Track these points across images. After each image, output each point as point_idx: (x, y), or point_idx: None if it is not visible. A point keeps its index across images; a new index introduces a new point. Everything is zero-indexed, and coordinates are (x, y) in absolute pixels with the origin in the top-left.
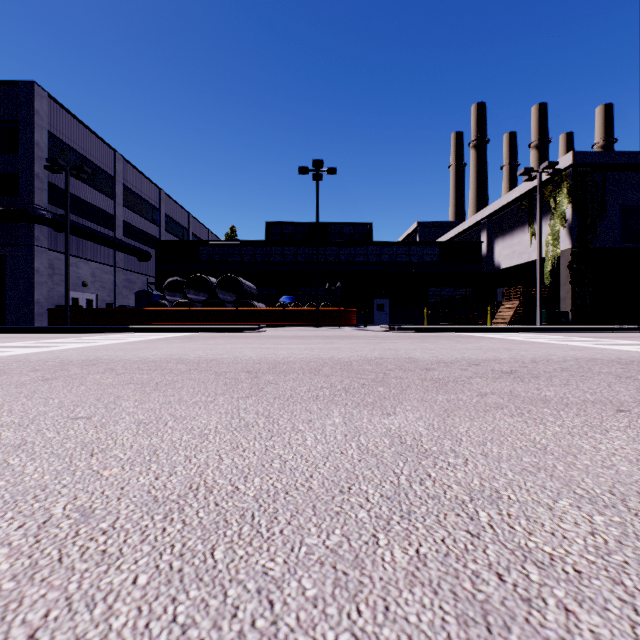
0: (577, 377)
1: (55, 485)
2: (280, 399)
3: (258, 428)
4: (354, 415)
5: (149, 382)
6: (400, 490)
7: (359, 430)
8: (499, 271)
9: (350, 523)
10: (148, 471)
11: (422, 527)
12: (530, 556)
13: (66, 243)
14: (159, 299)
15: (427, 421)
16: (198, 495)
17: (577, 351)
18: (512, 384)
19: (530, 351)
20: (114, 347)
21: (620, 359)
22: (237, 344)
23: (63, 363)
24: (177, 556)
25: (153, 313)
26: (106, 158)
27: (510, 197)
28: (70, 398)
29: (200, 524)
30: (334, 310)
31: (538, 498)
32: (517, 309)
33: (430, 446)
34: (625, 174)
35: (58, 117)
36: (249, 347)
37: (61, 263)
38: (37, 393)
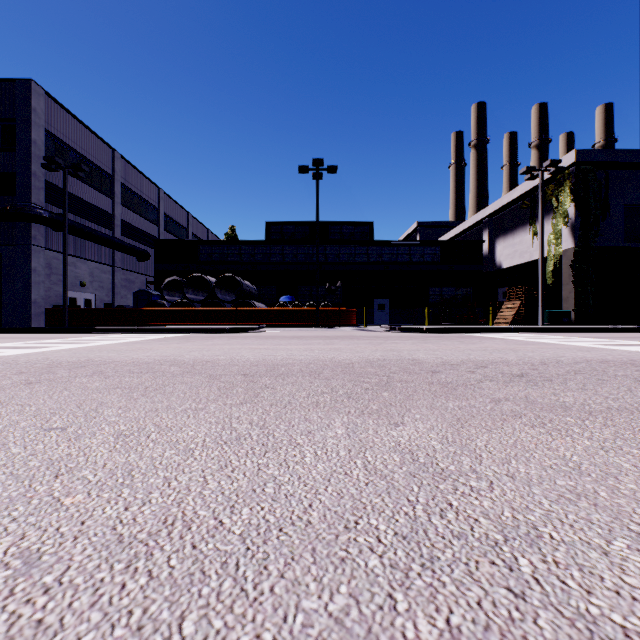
0: (593, 381)
1: (3, 518)
2: (277, 406)
3: (251, 441)
4: (358, 425)
5: (138, 386)
6: (417, 525)
7: (364, 444)
8: (500, 271)
9: (359, 576)
10: (118, 498)
11: (450, 582)
12: (597, 630)
13: (63, 242)
14: (158, 299)
15: (440, 433)
16: (173, 533)
17: (586, 352)
18: (526, 389)
19: (537, 352)
20: (108, 348)
21: (633, 361)
22: (235, 345)
23: (51, 365)
24: (133, 630)
25: (151, 313)
26: (104, 157)
27: (512, 196)
28: (49, 405)
29: (170, 577)
30: (334, 310)
31: (587, 537)
32: (519, 309)
33: (447, 465)
34: (628, 173)
35: (56, 115)
36: (247, 348)
37: (59, 262)
38: (15, 399)
